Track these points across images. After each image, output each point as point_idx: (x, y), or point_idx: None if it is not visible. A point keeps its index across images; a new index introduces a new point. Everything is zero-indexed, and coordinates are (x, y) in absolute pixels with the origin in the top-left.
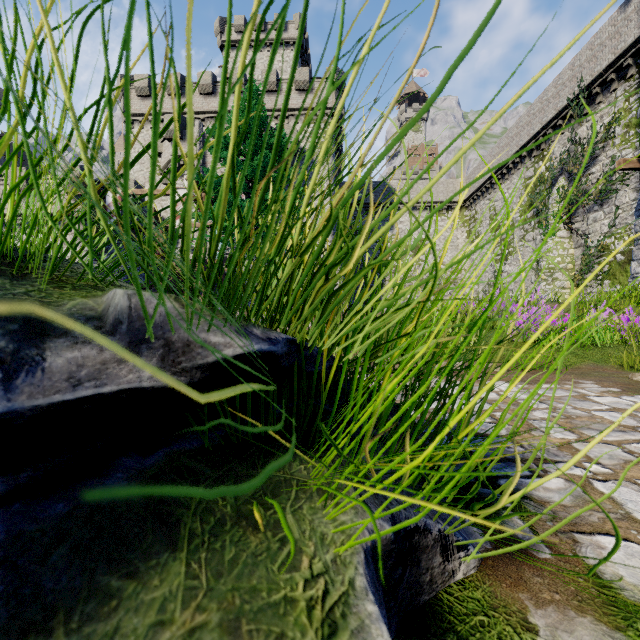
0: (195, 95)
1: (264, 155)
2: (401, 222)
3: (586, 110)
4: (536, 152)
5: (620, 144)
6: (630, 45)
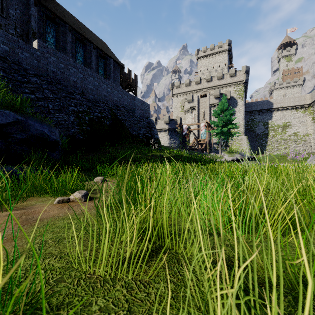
0: (193, 85)
1: (228, 116)
2: (276, 116)
3: None
4: None
5: None
6: None
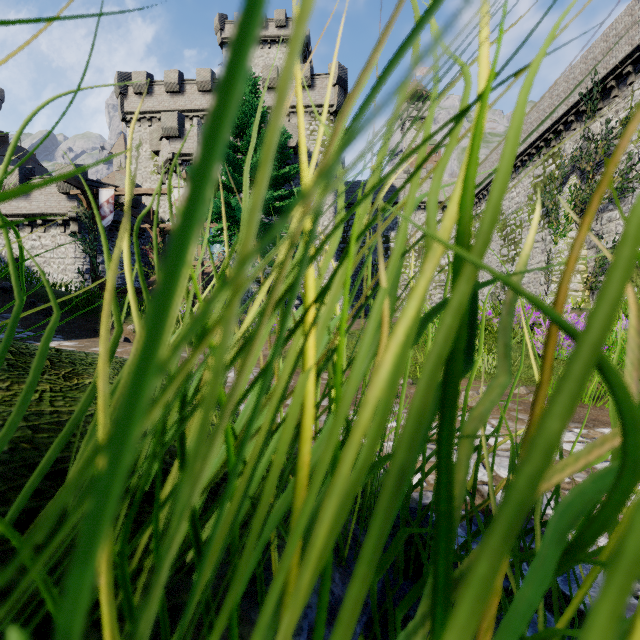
0: (194, 92)
1: None
2: None
3: (600, 105)
4: (545, 149)
5: (637, 140)
6: None
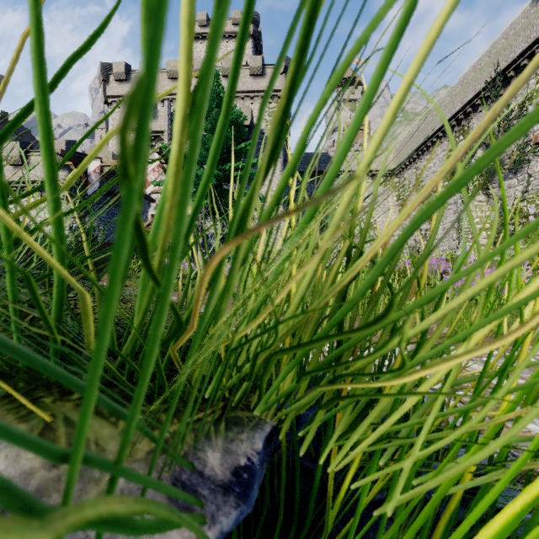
0: (164, 79)
1: None
2: None
3: (502, 91)
4: (457, 128)
5: None
6: None
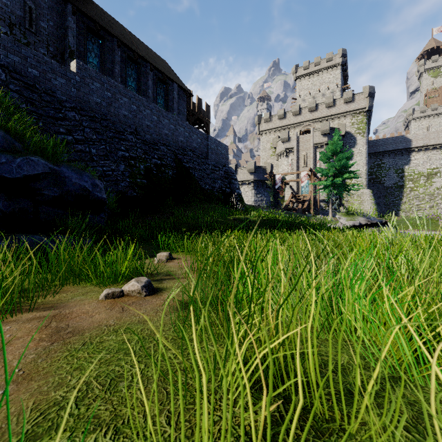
0: (290, 116)
1: (344, 161)
2: (416, 159)
3: None
4: None
5: None
6: None
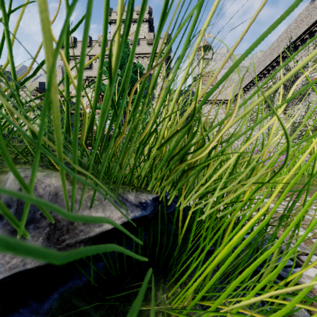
0: (96, 46)
1: (131, 76)
2: None
3: (293, 53)
4: (267, 75)
5: (311, 70)
6: (316, 20)
